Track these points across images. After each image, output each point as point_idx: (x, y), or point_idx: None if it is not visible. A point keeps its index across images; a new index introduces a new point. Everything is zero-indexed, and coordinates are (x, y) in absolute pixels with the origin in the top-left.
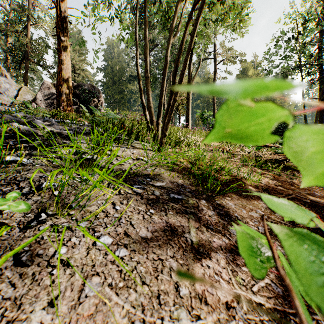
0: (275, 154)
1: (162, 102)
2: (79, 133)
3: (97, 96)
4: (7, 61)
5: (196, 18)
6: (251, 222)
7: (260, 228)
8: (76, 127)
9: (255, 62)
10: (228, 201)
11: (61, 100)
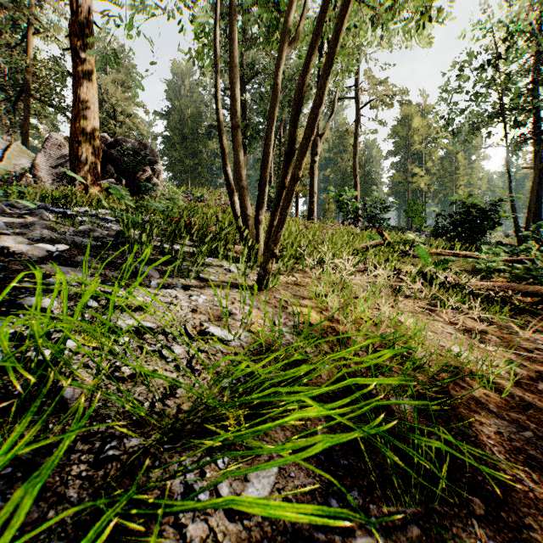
0: (474, 271)
1: (267, 178)
2: (82, 247)
3: (151, 162)
4: None
5: None
6: None
7: None
8: (87, 228)
9: (424, 106)
10: (485, 531)
11: (79, 170)
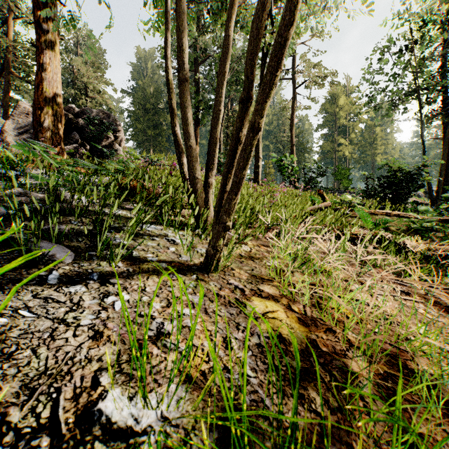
0: (409, 230)
1: (217, 137)
2: None
3: (114, 130)
4: None
5: None
6: None
7: None
8: (16, 192)
9: (348, 87)
10: None
11: (41, 135)
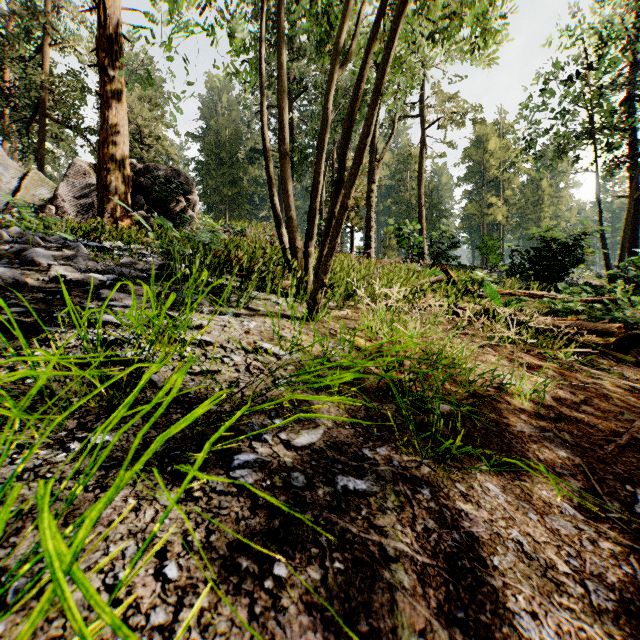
0: (549, 312)
1: (317, 208)
2: (130, 278)
3: (185, 192)
4: (5, 118)
5: (394, 20)
6: (561, 562)
7: (592, 585)
8: (129, 261)
9: (502, 124)
10: (484, 478)
11: (107, 201)
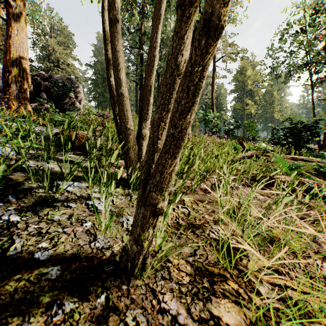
0: (316, 173)
1: (152, 84)
2: None
3: (75, 92)
4: None
5: None
6: None
7: None
8: None
9: (253, 62)
10: None
11: (9, 93)
